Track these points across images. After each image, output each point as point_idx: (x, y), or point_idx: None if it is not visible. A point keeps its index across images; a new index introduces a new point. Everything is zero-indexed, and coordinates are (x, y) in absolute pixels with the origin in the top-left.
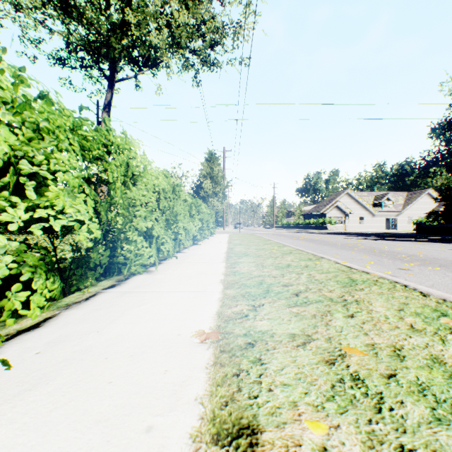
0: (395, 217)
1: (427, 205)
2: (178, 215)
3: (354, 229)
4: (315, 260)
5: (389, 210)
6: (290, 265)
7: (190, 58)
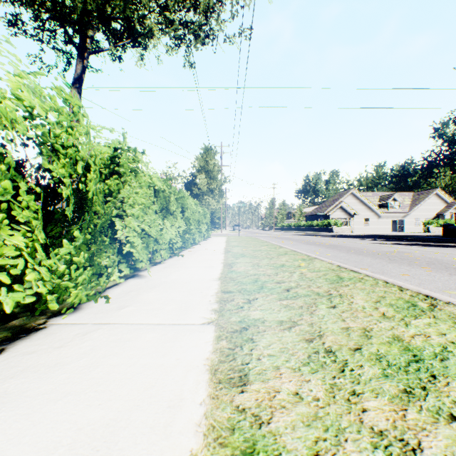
0: (402, 218)
1: (435, 206)
2: (128, 208)
3: (359, 231)
4: (433, 310)
5: (395, 211)
6: (411, 346)
7: (180, 29)
